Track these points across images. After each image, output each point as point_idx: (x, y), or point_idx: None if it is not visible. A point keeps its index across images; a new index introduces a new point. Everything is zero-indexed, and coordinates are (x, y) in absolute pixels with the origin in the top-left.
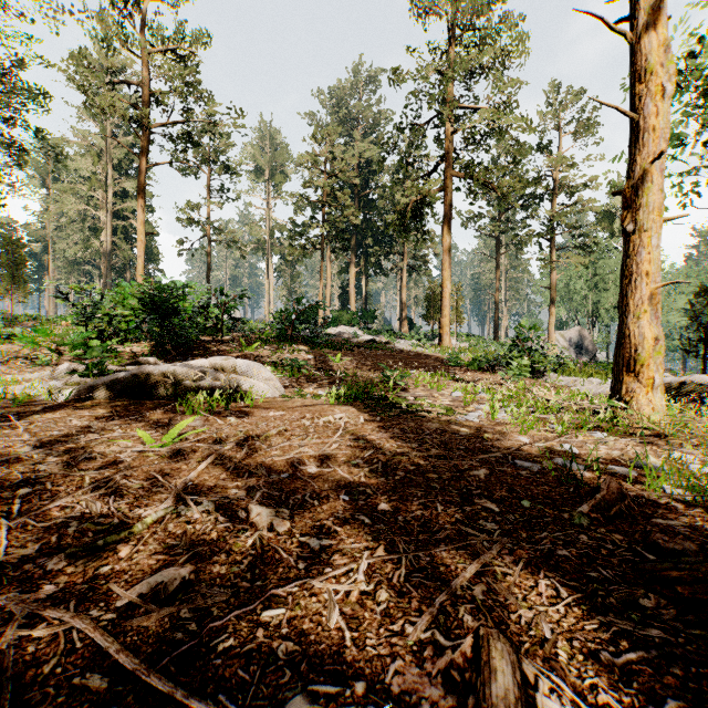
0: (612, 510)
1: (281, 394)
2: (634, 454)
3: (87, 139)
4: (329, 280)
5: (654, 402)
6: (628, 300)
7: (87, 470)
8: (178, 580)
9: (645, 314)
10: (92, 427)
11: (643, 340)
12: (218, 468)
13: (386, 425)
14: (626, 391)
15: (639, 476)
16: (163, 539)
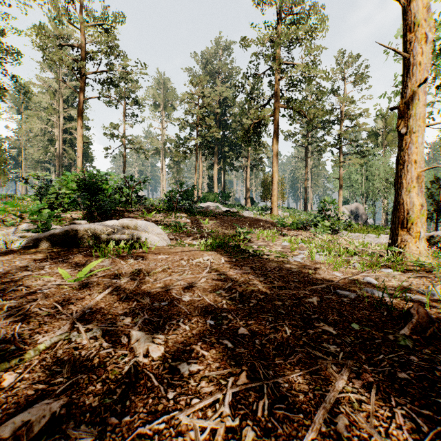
0: (426, 332)
1: (168, 244)
2: (417, 284)
3: (46, 83)
4: (201, 173)
5: (420, 248)
6: (402, 179)
7: (11, 300)
8: (47, 417)
9: (414, 189)
10: (29, 266)
11: (412, 206)
12: (113, 298)
13: (240, 264)
14: (401, 240)
15: (429, 301)
16: (49, 366)
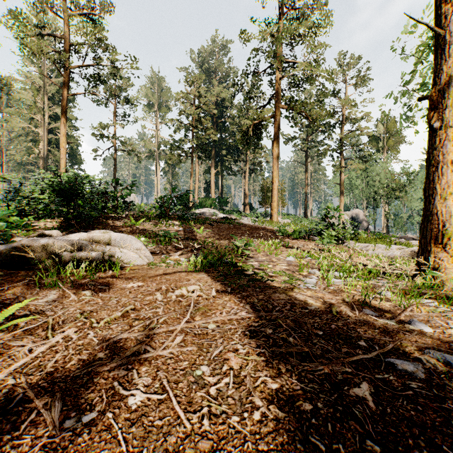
0: None
1: (150, 261)
2: None
3: (30, 79)
4: (197, 178)
5: None
6: (435, 184)
7: None
8: None
9: (450, 196)
10: None
11: (449, 217)
12: None
13: (237, 298)
14: (434, 259)
15: None
16: None
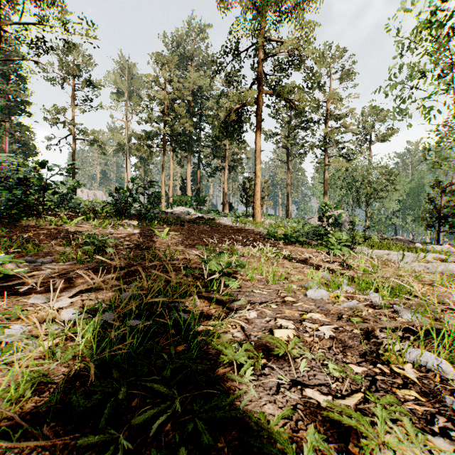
0: None
1: None
2: None
3: None
4: (171, 174)
5: None
6: None
7: None
8: None
9: None
10: None
11: None
12: None
13: None
14: None
15: None
16: None
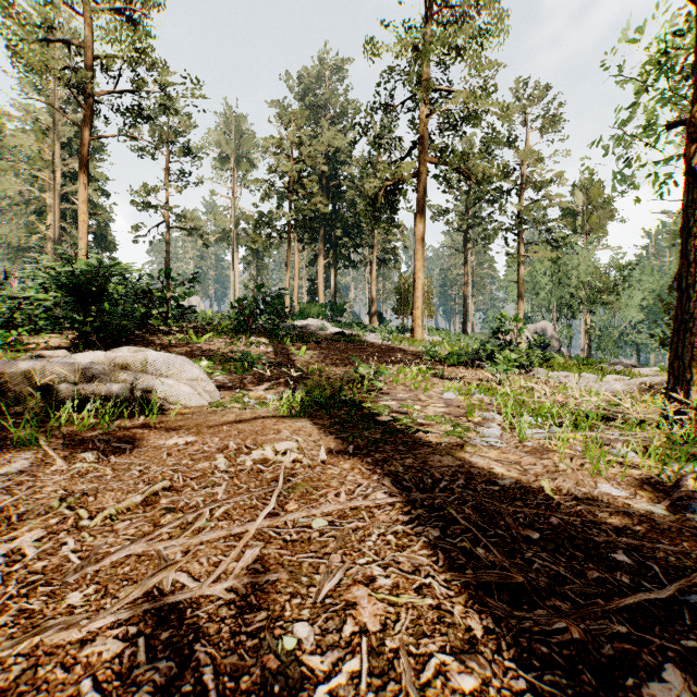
0: None
1: (215, 400)
2: None
3: (31, 114)
4: (296, 272)
5: None
6: None
7: None
8: None
9: None
10: None
11: None
12: None
13: (366, 465)
14: None
15: None
16: None
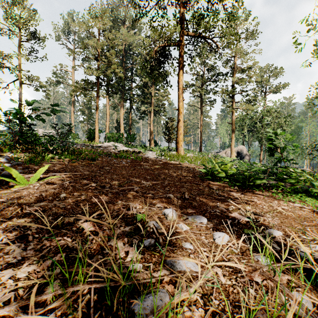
0: None
1: None
2: None
3: None
4: (108, 116)
5: None
6: None
7: None
8: None
9: None
10: None
11: None
12: None
13: None
14: None
15: None
16: None
